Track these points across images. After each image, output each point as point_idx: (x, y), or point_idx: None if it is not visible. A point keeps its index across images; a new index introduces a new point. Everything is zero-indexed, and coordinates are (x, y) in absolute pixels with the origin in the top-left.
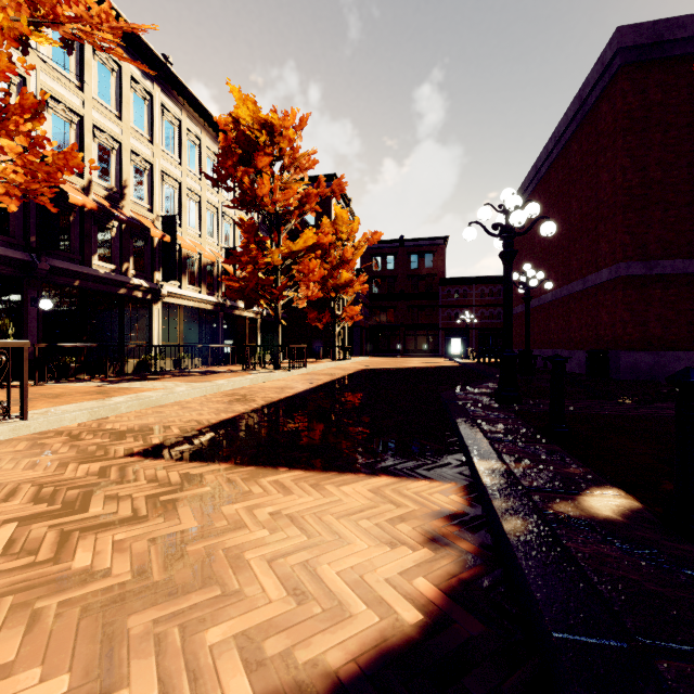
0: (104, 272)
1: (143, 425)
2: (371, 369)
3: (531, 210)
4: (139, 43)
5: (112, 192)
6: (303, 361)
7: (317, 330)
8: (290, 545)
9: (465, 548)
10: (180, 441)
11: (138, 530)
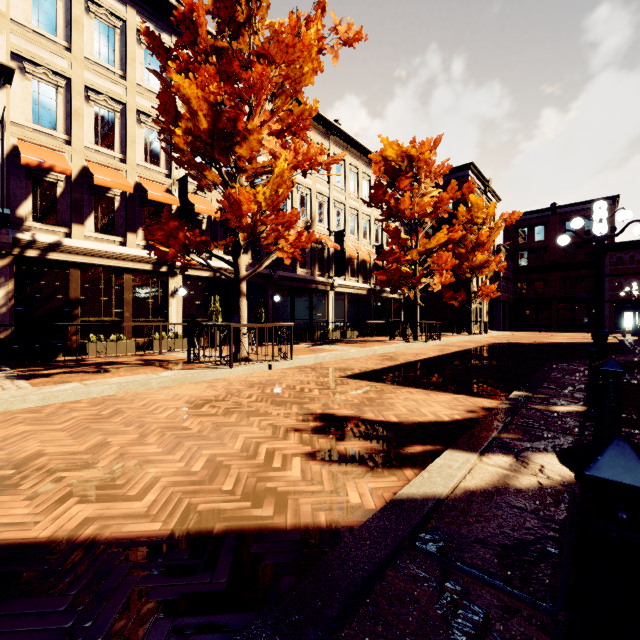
0: (303, 275)
1: (340, 367)
2: (503, 343)
3: (622, 217)
4: (321, 120)
5: (306, 223)
6: (437, 335)
7: (454, 306)
8: (411, 404)
9: (482, 414)
10: (361, 374)
11: (357, 395)
